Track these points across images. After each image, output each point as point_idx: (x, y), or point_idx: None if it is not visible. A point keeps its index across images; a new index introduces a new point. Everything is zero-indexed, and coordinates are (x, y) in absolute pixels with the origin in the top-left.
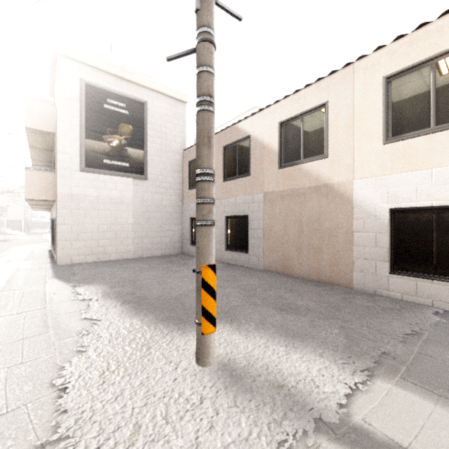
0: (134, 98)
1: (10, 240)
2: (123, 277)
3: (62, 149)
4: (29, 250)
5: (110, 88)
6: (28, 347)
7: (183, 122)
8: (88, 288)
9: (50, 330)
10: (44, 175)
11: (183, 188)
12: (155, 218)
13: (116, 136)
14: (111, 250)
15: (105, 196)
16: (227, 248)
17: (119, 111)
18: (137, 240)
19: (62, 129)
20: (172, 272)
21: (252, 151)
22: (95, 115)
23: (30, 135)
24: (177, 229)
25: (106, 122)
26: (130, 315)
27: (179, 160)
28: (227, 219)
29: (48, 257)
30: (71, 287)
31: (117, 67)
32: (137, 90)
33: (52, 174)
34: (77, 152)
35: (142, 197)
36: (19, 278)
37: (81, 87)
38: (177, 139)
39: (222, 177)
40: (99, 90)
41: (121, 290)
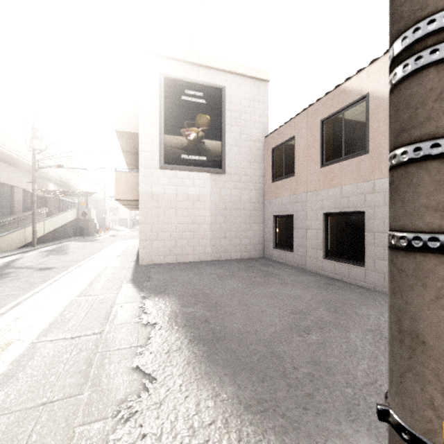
0: (211, 85)
1: (117, 236)
2: (198, 288)
3: (144, 147)
4: (125, 245)
5: (187, 77)
6: (38, 433)
7: (264, 104)
8: (156, 303)
9: (85, 389)
10: (130, 175)
11: (264, 181)
12: (233, 216)
13: (193, 128)
14: (189, 251)
15: (183, 194)
16: (326, 256)
17: (196, 101)
18: (215, 241)
19: (144, 127)
20: (255, 286)
21: (372, 116)
22: (173, 108)
23: (120, 138)
24: (258, 228)
25: (184, 114)
26: (198, 375)
27: (260, 149)
28: (326, 217)
29: (135, 254)
30: (141, 298)
31: (194, 54)
32: (215, 76)
33: (137, 174)
34: (157, 149)
35: (219, 193)
36: (102, 279)
37: (160, 81)
38: (258, 124)
39: (318, 162)
40: (177, 81)
41: (192, 312)
